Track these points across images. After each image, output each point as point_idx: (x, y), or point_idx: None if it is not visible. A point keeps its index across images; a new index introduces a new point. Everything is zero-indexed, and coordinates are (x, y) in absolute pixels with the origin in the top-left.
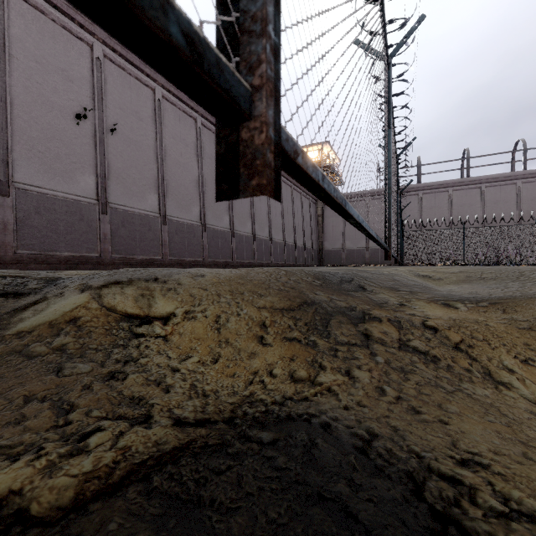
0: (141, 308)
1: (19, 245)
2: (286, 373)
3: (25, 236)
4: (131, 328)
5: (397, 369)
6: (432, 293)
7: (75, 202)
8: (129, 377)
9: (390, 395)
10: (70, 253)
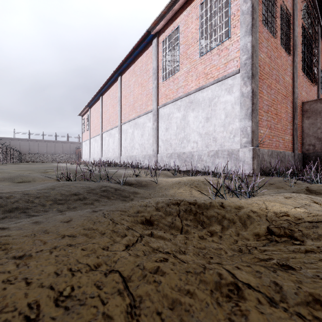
0: None
1: None
2: None
3: None
4: None
5: None
6: None
7: None
8: None
9: None
10: None
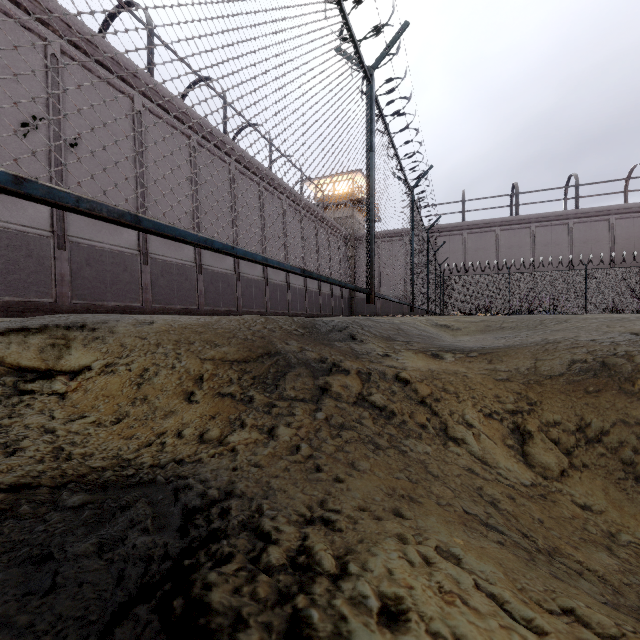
0: (44, 360)
1: None
2: (196, 433)
3: None
4: (17, 384)
5: (334, 426)
6: (431, 343)
7: (20, 233)
8: None
9: (300, 454)
10: (13, 297)
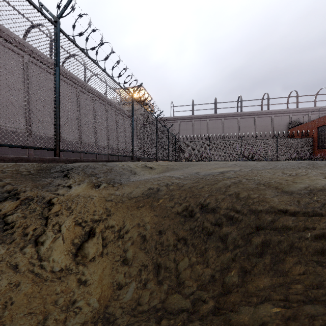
0: None
1: None
2: None
3: None
4: None
5: None
6: (113, 178)
7: None
8: None
9: None
10: None
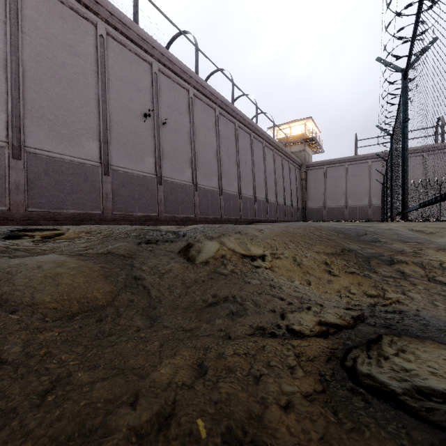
0: (245, 251)
1: (114, 208)
2: (361, 292)
3: (117, 202)
4: (251, 262)
5: (435, 293)
6: (435, 244)
7: (143, 177)
8: (283, 287)
9: (442, 306)
10: (141, 213)
